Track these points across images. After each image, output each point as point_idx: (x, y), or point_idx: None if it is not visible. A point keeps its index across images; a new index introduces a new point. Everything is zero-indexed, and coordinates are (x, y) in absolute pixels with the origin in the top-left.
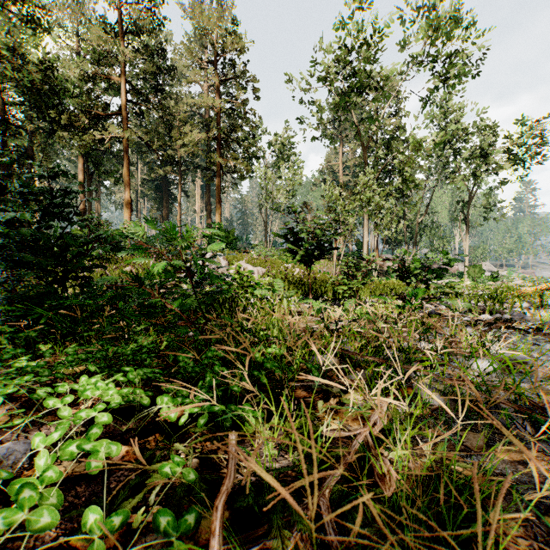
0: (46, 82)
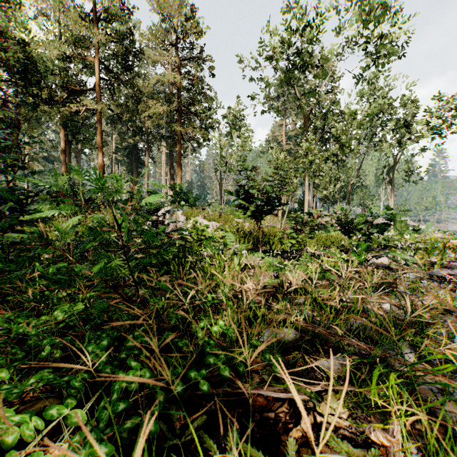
0: (30, 61)
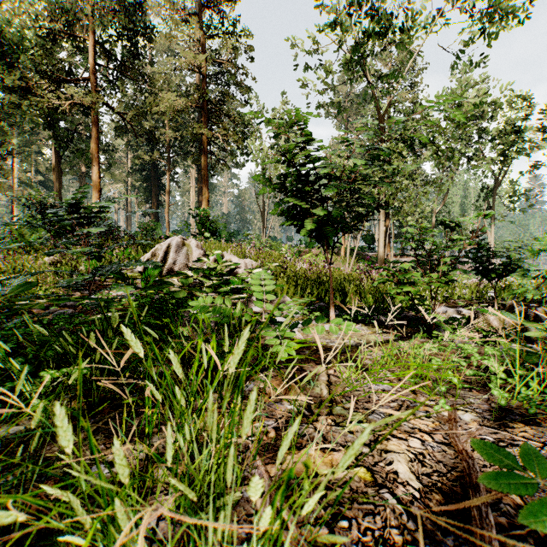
0: None
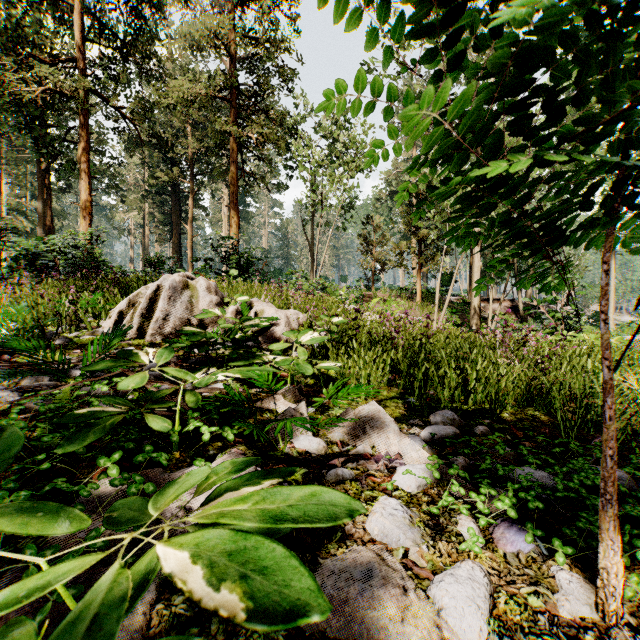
0: None
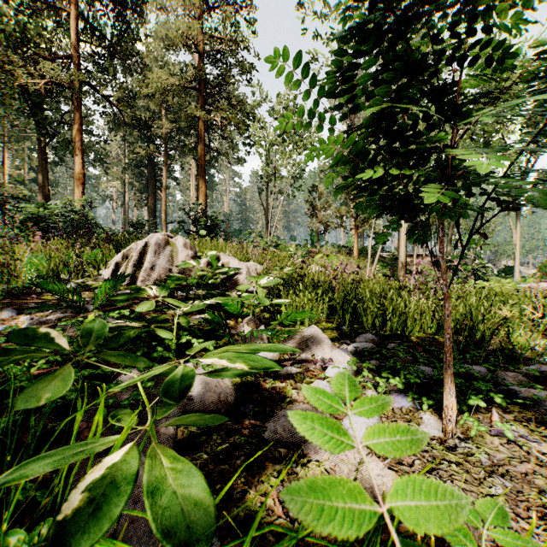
0: None
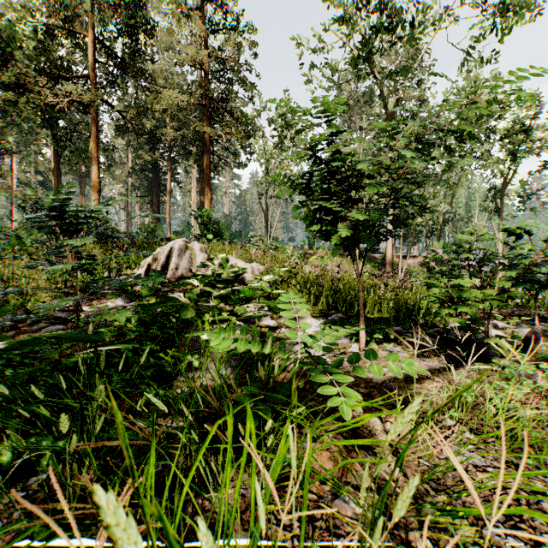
0: None
